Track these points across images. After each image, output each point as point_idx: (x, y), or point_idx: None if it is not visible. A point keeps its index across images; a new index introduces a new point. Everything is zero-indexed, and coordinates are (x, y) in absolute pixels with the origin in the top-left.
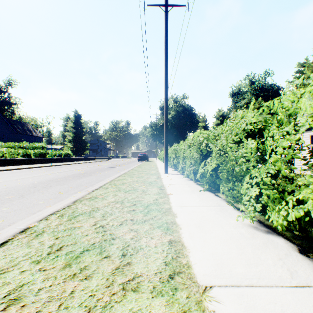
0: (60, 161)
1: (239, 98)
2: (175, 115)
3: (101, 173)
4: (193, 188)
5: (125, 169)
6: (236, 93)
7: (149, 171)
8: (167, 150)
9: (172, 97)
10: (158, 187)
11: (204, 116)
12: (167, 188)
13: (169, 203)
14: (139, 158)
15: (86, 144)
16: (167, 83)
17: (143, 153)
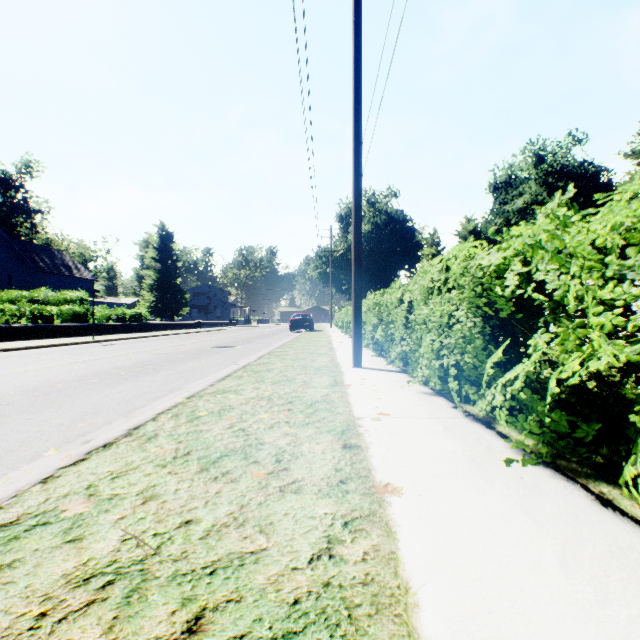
0: (121, 330)
1: (511, 193)
2: (370, 232)
3: (190, 363)
4: (467, 438)
5: (254, 353)
6: (503, 183)
7: (311, 360)
8: (358, 305)
9: (365, 193)
10: (335, 431)
11: (434, 232)
12: (370, 440)
13: (407, 600)
14: (292, 325)
15: (183, 293)
16: (358, 123)
17: (301, 314)
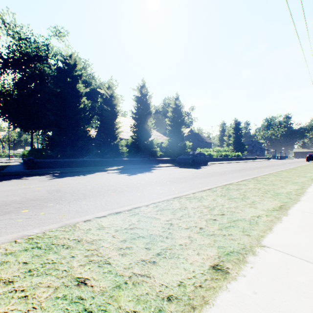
0: (235, 159)
1: None
2: None
3: (281, 166)
4: None
5: (296, 165)
6: None
7: None
8: None
9: None
10: None
11: None
12: None
13: None
14: (307, 158)
15: (244, 146)
16: None
17: (312, 154)
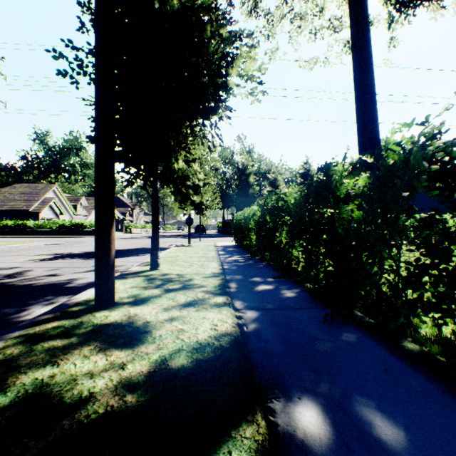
0: None
1: None
2: None
3: None
4: None
5: None
6: None
7: None
8: None
9: None
10: None
11: None
12: None
13: None
14: None
15: None
16: None
17: None
